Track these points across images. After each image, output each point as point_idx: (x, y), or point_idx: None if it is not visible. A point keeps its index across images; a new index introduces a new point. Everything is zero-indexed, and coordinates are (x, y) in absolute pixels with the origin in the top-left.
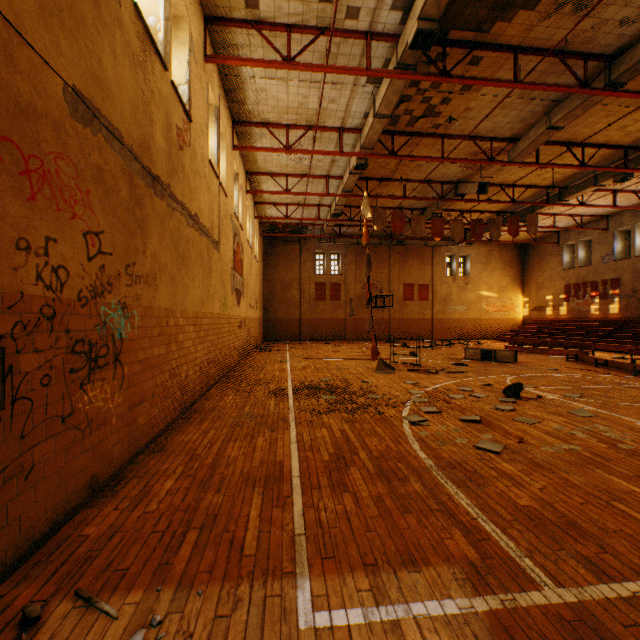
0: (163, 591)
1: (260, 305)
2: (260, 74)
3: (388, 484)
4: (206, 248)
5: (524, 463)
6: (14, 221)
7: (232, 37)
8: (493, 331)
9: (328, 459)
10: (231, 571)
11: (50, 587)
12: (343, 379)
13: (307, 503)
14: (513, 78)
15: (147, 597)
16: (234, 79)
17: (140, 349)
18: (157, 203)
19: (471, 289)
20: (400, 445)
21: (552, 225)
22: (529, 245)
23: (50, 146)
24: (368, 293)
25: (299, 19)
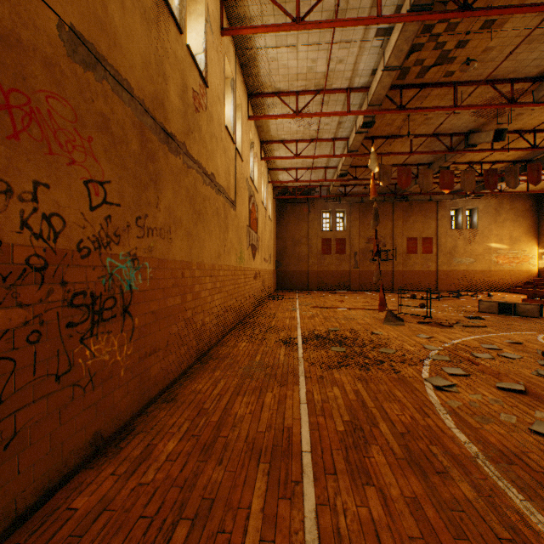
0: None
1: (273, 259)
2: (271, 44)
3: (424, 479)
4: (222, 206)
5: None
6: None
7: (246, 10)
8: (503, 283)
9: (343, 430)
10: None
11: None
12: (351, 329)
13: (320, 497)
14: None
15: None
16: (248, 53)
17: (152, 300)
18: (171, 159)
19: (478, 241)
20: (428, 418)
21: None
22: None
23: (40, 83)
24: (375, 246)
25: None
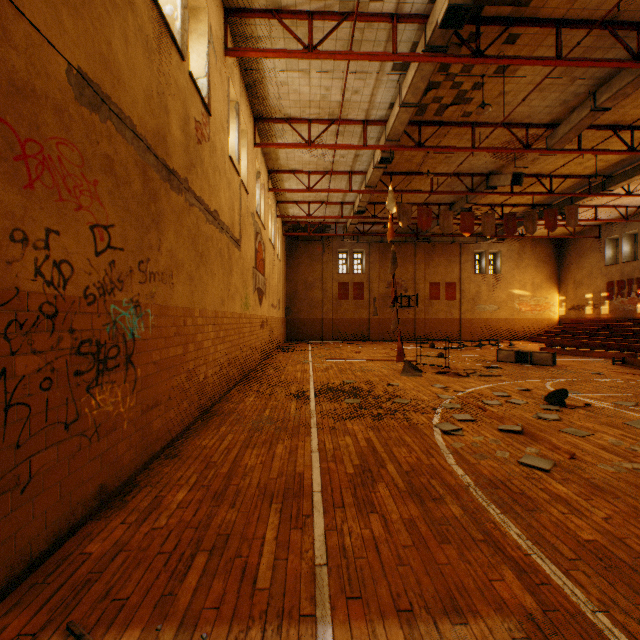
0: (163, 631)
1: (282, 305)
2: (281, 67)
3: (421, 505)
4: (226, 246)
5: (580, 484)
6: (8, 210)
7: (253, 29)
8: (526, 332)
9: (352, 472)
10: (241, 609)
11: (42, 617)
12: (367, 381)
13: (329, 525)
14: (555, 55)
15: (144, 638)
16: (255, 74)
17: (155, 350)
18: (173, 198)
19: (502, 287)
20: (432, 458)
21: (592, 218)
22: (566, 240)
23: (51, 130)
24: (393, 292)
25: (321, 5)
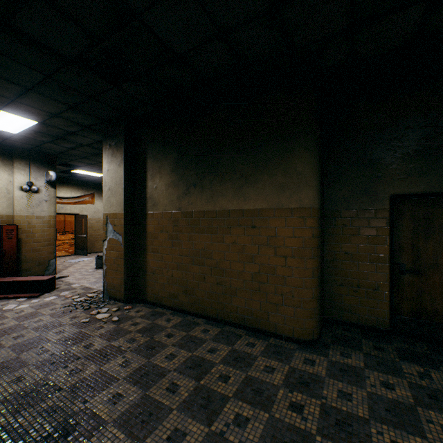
0: None
1: None
2: None
3: None
4: None
5: None
6: None
7: None
8: None
9: None
10: None
11: None
12: None
13: None
14: None
15: None
16: None
17: None
18: None
19: None
20: None
21: None
22: None
23: None
24: None
25: None
